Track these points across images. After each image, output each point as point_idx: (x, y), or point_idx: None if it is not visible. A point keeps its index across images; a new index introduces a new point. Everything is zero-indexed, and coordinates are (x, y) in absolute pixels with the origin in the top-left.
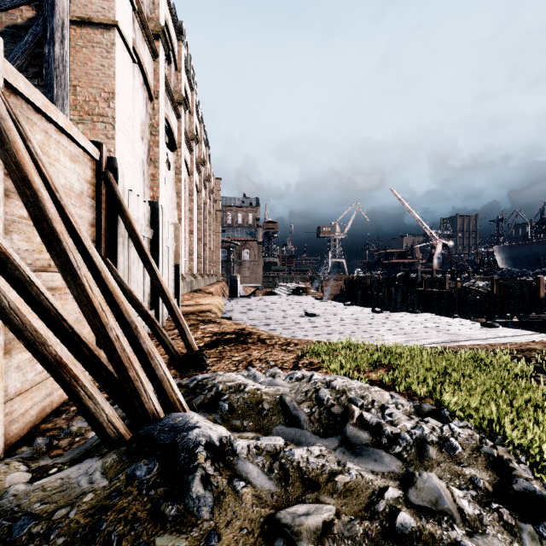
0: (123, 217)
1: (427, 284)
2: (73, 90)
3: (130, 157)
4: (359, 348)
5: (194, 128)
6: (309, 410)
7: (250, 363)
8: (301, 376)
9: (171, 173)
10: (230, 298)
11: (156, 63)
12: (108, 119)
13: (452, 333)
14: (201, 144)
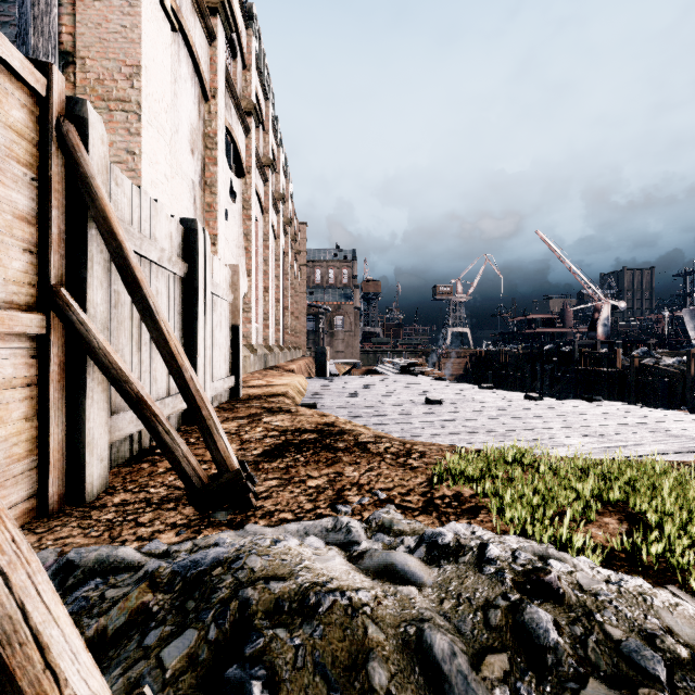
0: (92, 207)
1: (588, 361)
2: (81, 65)
3: (168, 168)
4: (544, 466)
5: (269, 150)
6: (509, 694)
7: (340, 494)
8: (455, 545)
9: (236, 207)
10: (317, 377)
11: (213, 48)
12: (131, 105)
13: (678, 435)
14: (280, 174)
